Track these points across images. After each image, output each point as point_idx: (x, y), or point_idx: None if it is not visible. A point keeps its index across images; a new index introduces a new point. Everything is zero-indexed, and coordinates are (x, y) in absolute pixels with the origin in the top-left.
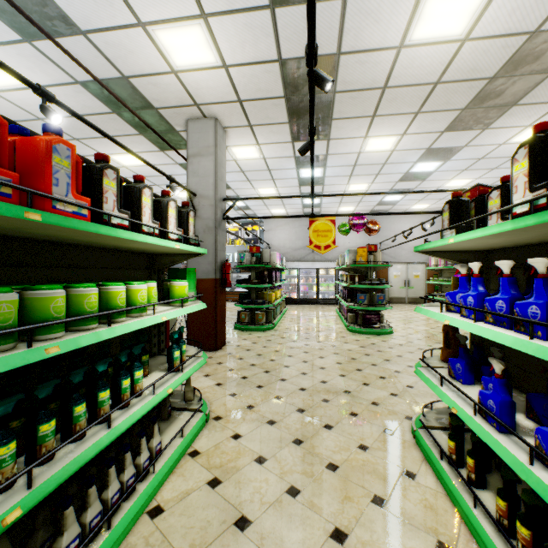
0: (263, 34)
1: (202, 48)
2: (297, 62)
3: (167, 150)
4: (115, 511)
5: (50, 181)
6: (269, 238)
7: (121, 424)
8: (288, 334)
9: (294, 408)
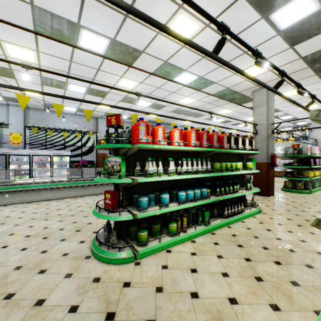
0: (288, 55)
1: (259, 70)
2: (312, 54)
3: (242, 104)
4: (233, 215)
5: (223, 143)
6: (316, 135)
7: (234, 195)
8: (320, 197)
9: (303, 219)
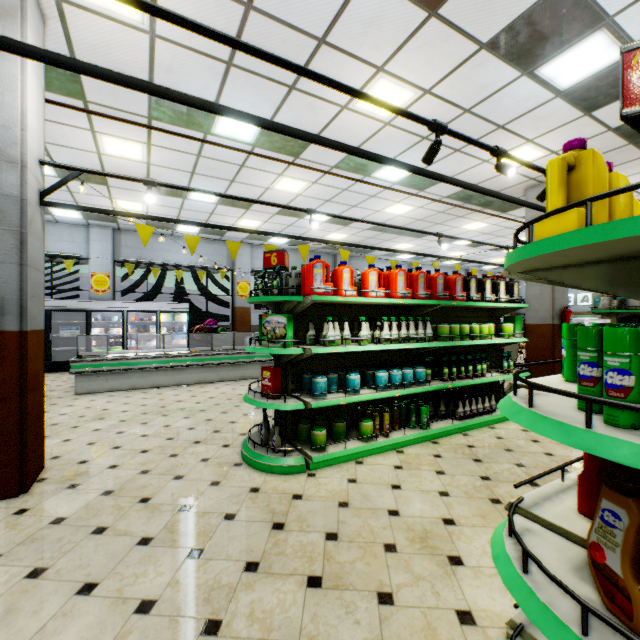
0: (584, 127)
1: (530, 153)
2: None
3: (508, 211)
4: (474, 416)
5: (455, 290)
6: None
7: (477, 380)
8: None
9: None
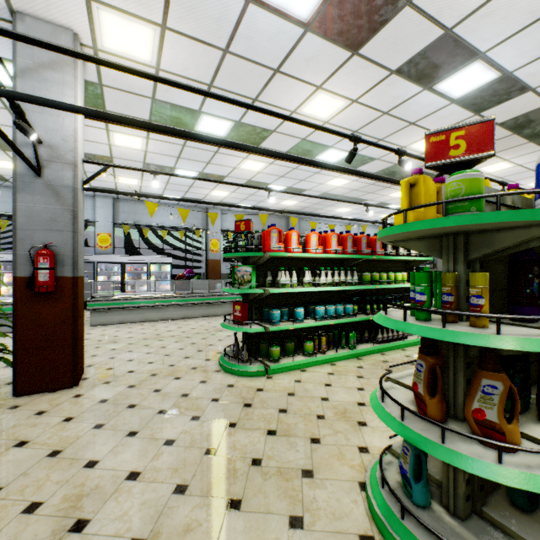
0: None
1: None
2: (513, 119)
3: None
4: (390, 341)
5: (376, 247)
6: None
7: None
8: None
9: None
